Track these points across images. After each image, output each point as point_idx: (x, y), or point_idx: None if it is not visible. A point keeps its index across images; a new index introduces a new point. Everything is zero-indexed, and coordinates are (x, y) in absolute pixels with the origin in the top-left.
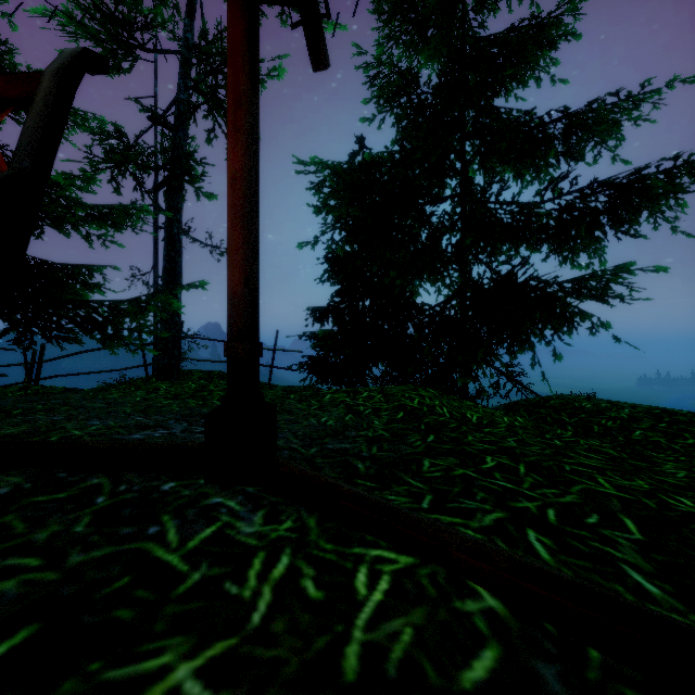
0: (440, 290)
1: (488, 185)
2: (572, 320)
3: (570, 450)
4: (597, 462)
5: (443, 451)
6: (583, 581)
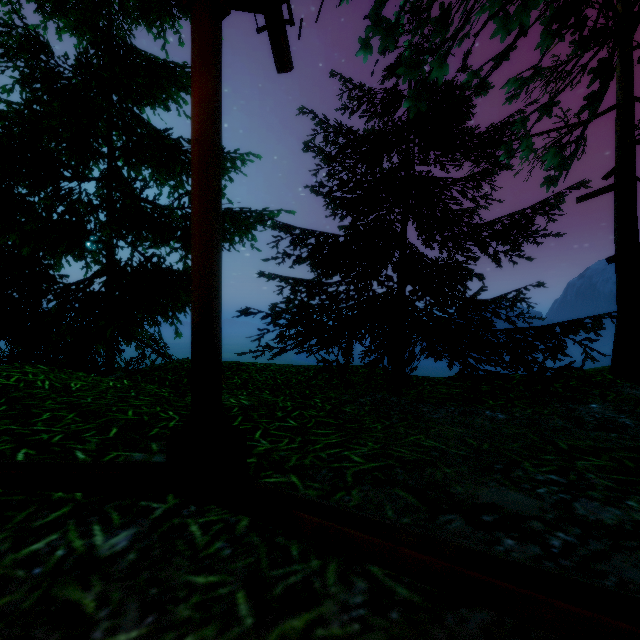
0: (88, 266)
1: (131, 180)
2: (183, 304)
3: (134, 397)
4: (145, 402)
5: (4, 416)
6: (14, 460)
